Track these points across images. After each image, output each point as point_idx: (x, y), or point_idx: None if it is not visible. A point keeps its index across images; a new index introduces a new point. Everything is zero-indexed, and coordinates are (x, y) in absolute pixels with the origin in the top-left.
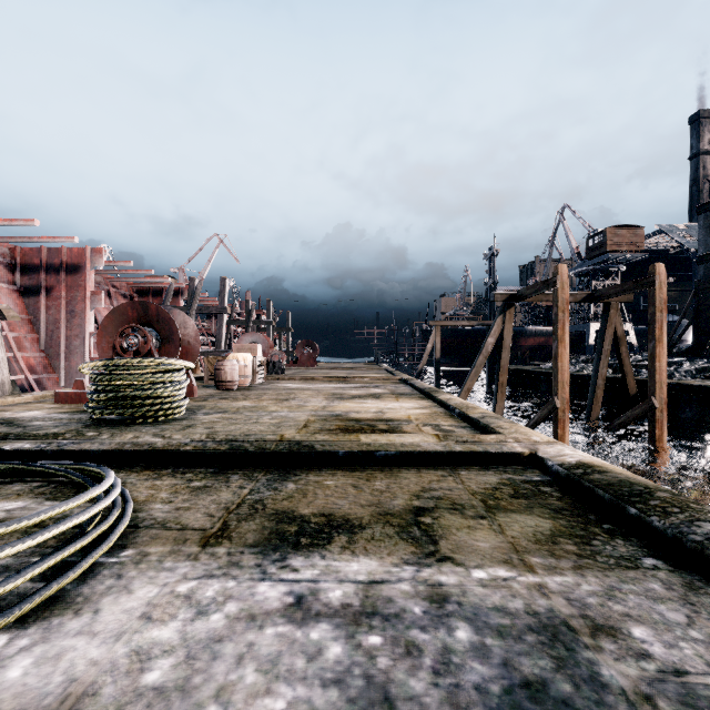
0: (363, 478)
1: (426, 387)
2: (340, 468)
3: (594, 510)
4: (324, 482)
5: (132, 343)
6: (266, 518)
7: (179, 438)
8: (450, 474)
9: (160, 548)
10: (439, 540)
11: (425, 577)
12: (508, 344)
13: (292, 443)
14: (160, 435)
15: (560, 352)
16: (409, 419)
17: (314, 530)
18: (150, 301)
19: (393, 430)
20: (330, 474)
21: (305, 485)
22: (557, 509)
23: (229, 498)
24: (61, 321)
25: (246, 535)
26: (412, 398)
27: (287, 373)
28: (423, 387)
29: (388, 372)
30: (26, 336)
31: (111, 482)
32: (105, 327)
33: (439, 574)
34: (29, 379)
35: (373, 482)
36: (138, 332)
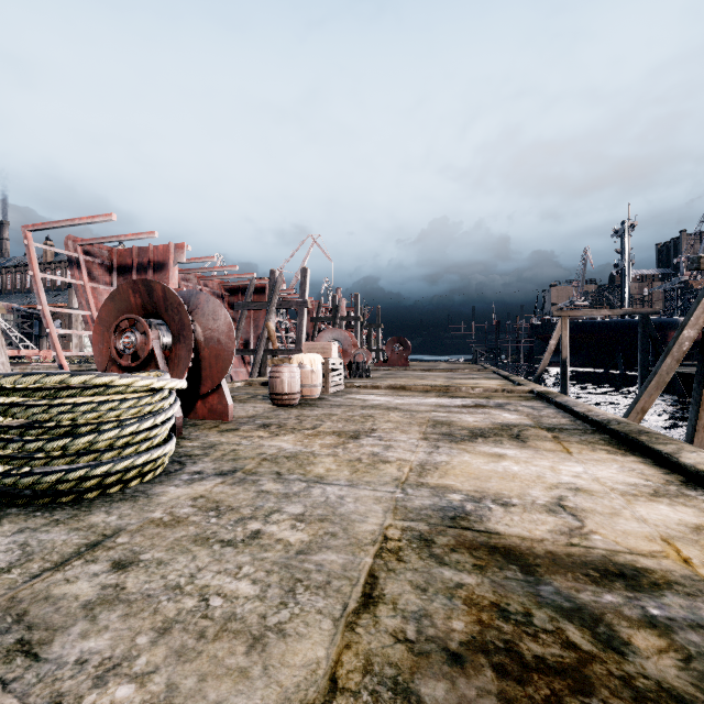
0: None
1: (607, 418)
2: None
3: None
4: None
5: (128, 342)
6: None
7: None
8: None
9: None
10: None
11: None
12: None
13: None
14: None
15: None
16: (703, 582)
17: None
18: (239, 299)
19: None
20: None
21: None
22: None
23: None
24: None
25: None
26: (594, 446)
27: (374, 375)
28: (598, 417)
29: (501, 376)
30: None
31: None
32: (103, 320)
33: None
34: None
35: None
36: (136, 325)
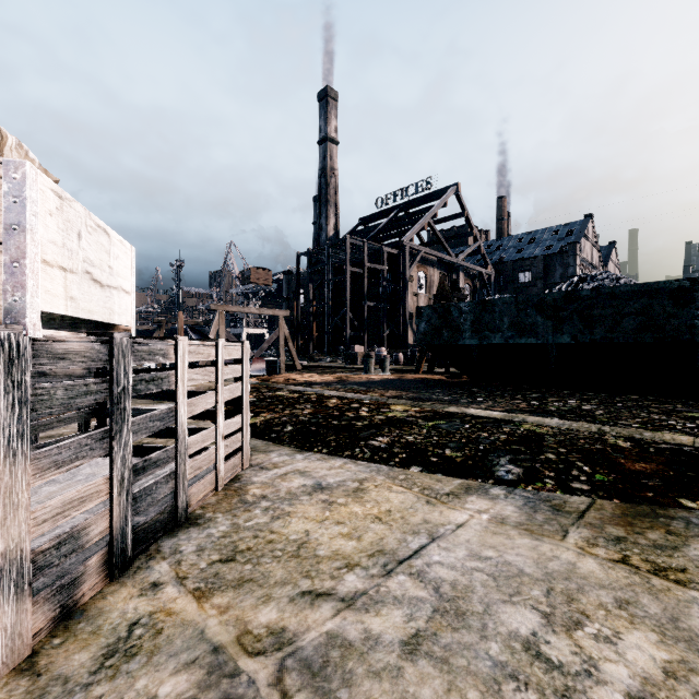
0: None
1: None
2: None
3: None
4: None
5: None
6: None
7: None
8: None
9: None
10: None
11: None
12: None
13: None
14: None
15: None
16: None
17: None
18: None
19: None
20: None
21: None
22: None
23: None
24: None
25: None
26: None
27: None
28: None
29: None
30: None
31: None
32: None
33: None
34: None
35: None
36: None
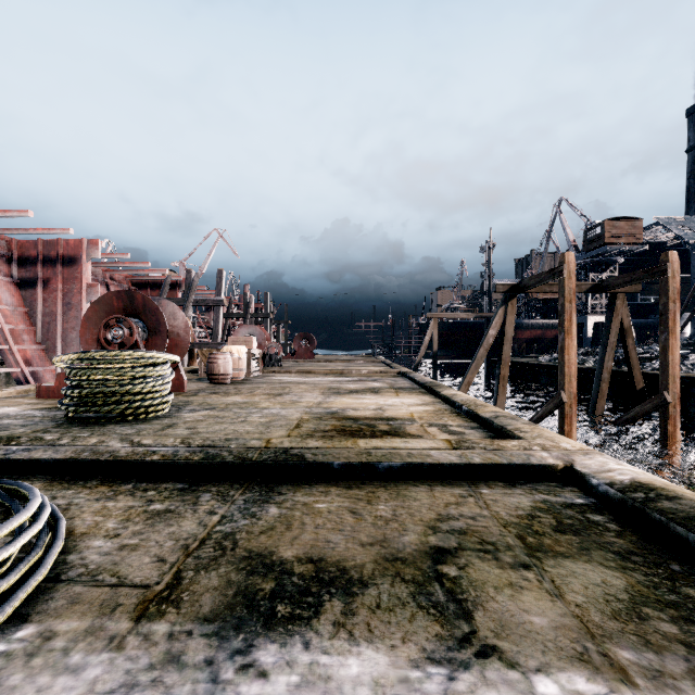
0: (363, 499)
1: (427, 381)
2: (334, 484)
3: (673, 555)
4: (315, 504)
5: (117, 335)
6: (234, 566)
7: (149, 444)
8: (470, 493)
9: (74, 623)
10: (474, 611)
11: (463, 694)
12: (510, 336)
13: (278, 451)
14: (128, 439)
15: (567, 344)
16: (412, 418)
17: (297, 589)
18: (148, 293)
19: (395, 432)
20: (322, 492)
21: (291, 509)
22: (623, 553)
23: (191, 530)
24: (57, 313)
25: (202, 597)
26: (412, 393)
27: (284, 365)
28: (423, 381)
29: (386, 364)
30: (22, 329)
31: (25, 517)
32: (90, 318)
33: (485, 686)
34: (24, 372)
35: (375, 504)
36: (123, 323)
